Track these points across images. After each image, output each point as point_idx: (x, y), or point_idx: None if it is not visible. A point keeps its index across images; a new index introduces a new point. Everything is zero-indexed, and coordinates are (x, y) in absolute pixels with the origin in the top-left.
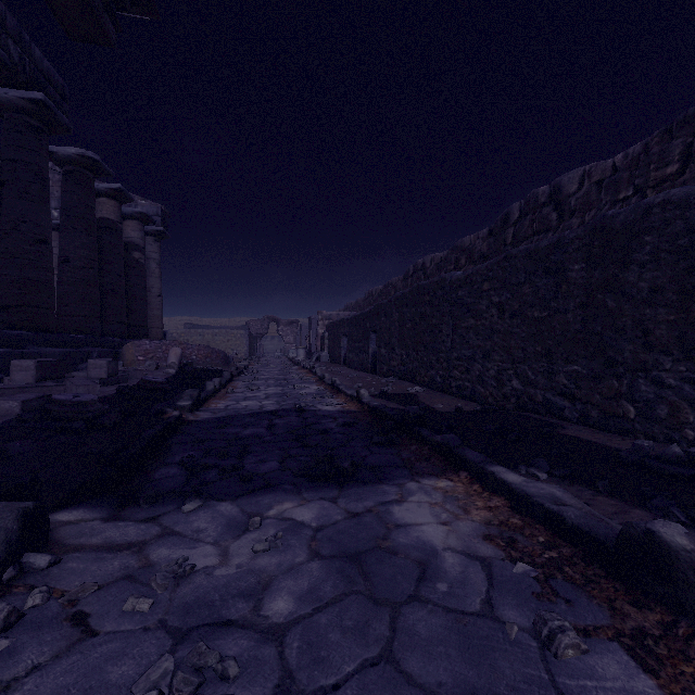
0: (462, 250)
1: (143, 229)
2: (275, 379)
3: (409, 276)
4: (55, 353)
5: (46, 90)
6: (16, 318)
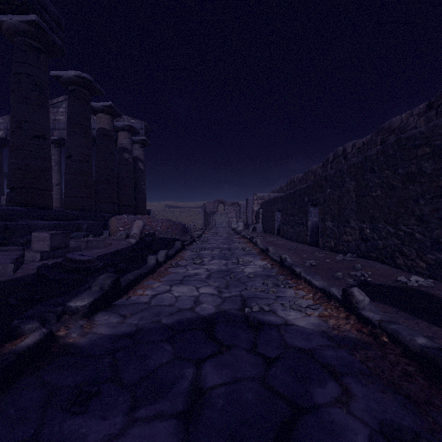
0: (390, 130)
1: (131, 138)
2: (220, 249)
3: (329, 162)
4: (45, 225)
5: (41, 16)
6: (19, 197)
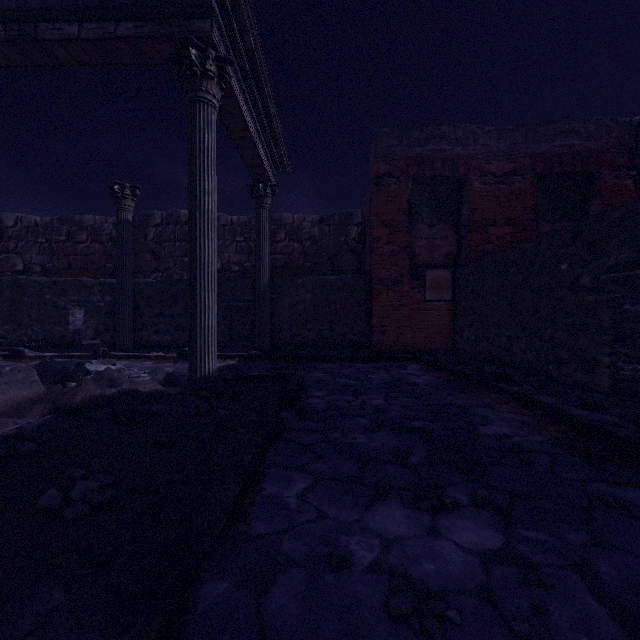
0: None
1: None
2: None
3: None
4: None
5: None
6: None
